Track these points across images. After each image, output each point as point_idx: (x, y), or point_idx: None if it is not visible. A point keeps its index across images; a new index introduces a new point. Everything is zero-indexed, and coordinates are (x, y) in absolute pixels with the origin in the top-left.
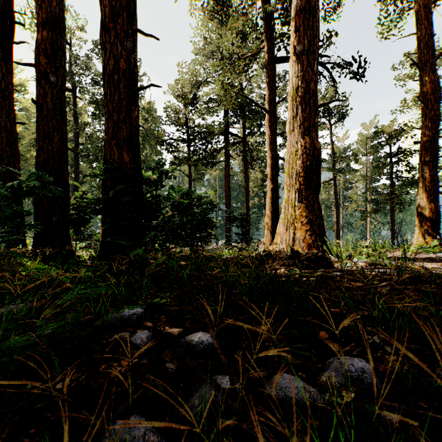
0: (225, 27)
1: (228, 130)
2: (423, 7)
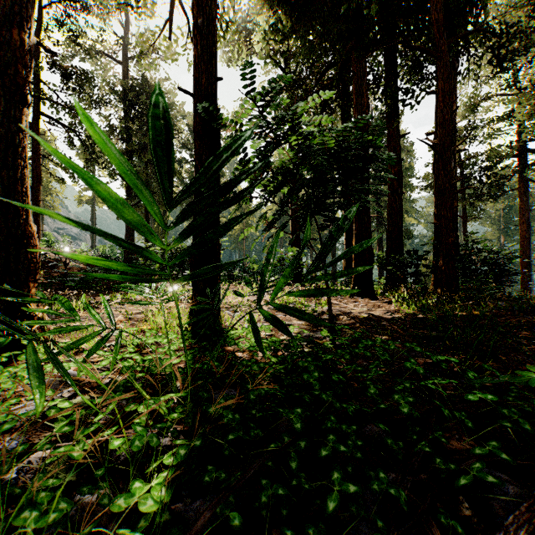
0: (523, 52)
1: (525, 147)
2: None
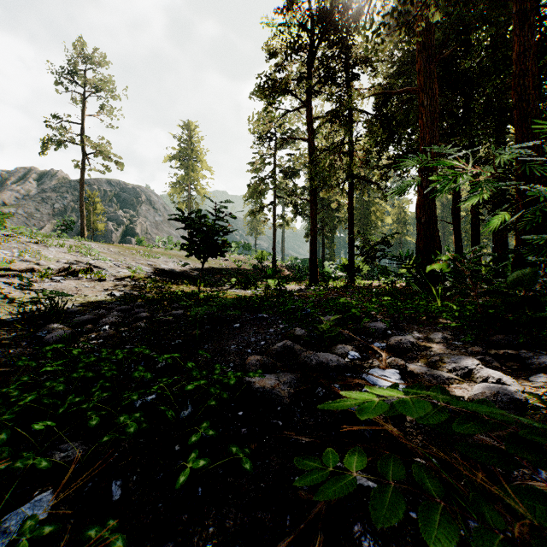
0: None
1: None
2: None
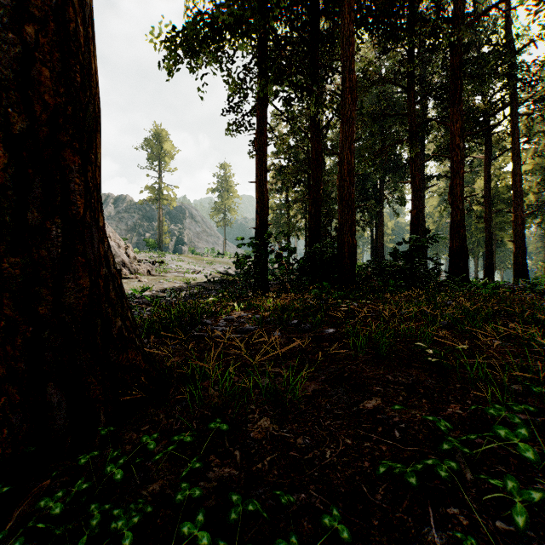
0: None
1: None
2: (484, 179)
